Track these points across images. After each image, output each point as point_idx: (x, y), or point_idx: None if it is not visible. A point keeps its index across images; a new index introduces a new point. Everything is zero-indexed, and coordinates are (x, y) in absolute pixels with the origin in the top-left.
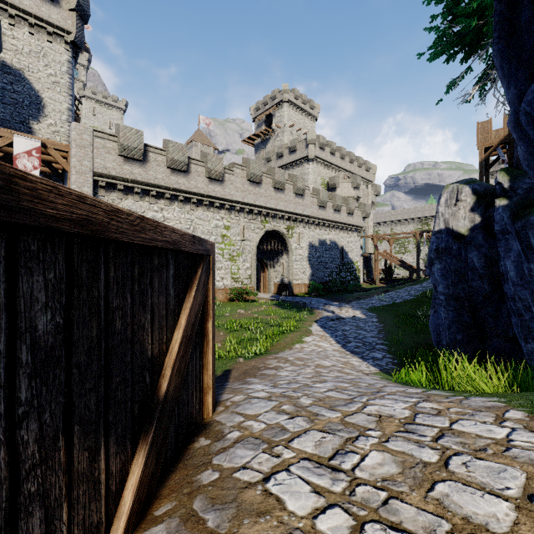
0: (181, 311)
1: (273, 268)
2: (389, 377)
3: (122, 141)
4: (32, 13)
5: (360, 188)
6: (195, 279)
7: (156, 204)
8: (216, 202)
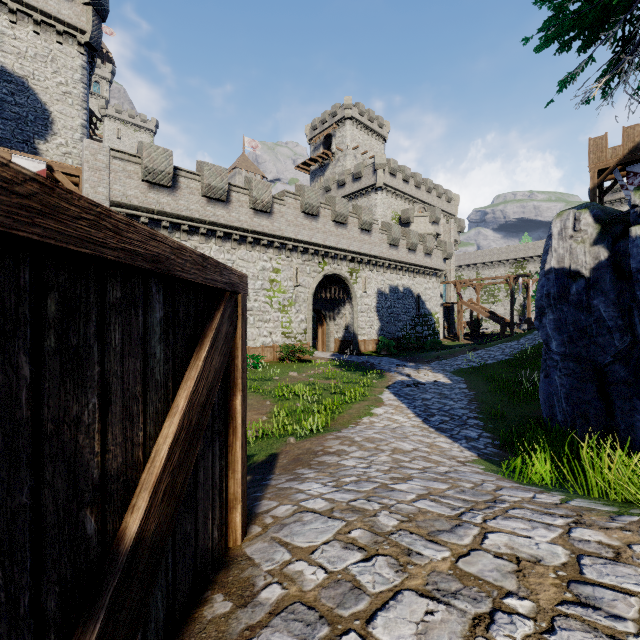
0: (180, 384)
1: (333, 320)
2: (493, 467)
3: (146, 163)
4: (38, 8)
5: (440, 222)
6: (209, 330)
7: (189, 241)
8: (263, 239)
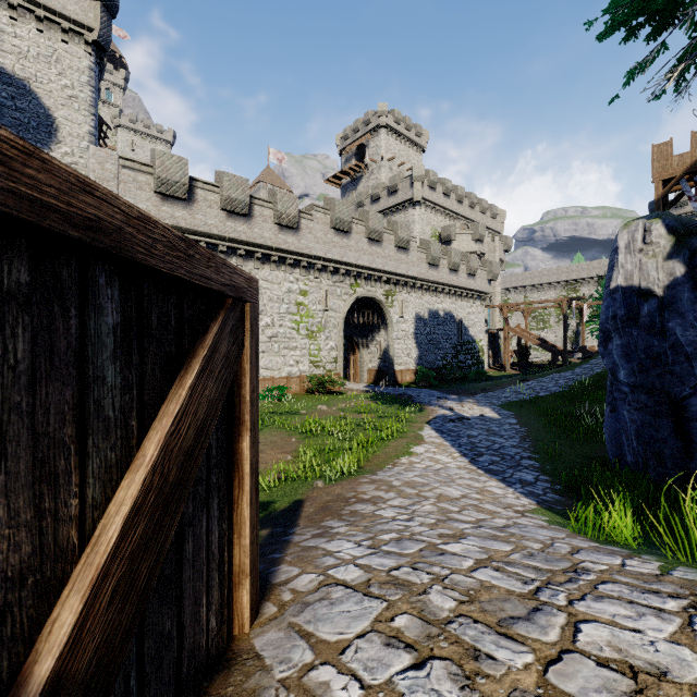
0: (152, 422)
1: (366, 348)
2: (558, 518)
3: (158, 172)
4: (41, 3)
5: (484, 240)
6: (201, 347)
7: None
8: (289, 257)
